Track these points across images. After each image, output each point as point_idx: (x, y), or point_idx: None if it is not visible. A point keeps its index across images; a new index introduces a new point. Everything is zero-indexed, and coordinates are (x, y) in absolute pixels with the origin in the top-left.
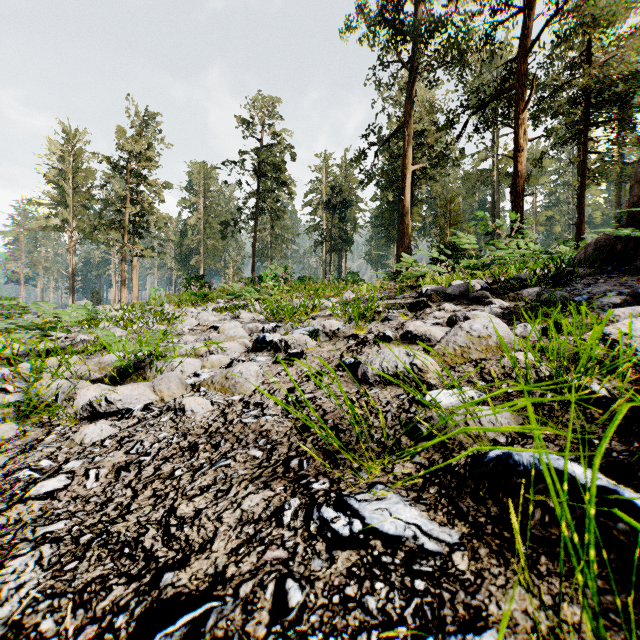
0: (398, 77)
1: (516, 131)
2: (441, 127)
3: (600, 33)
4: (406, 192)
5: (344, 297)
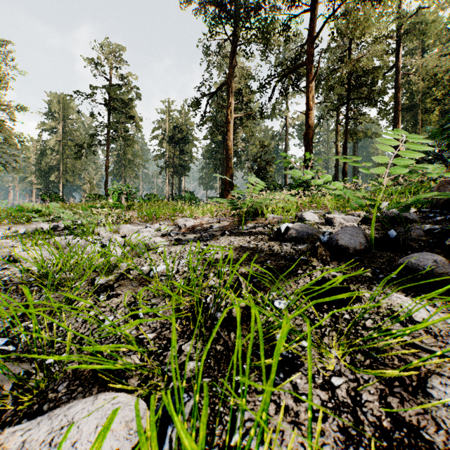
0: (224, 47)
1: (308, 95)
2: (253, 90)
3: (357, 38)
4: (230, 133)
5: (178, 225)
